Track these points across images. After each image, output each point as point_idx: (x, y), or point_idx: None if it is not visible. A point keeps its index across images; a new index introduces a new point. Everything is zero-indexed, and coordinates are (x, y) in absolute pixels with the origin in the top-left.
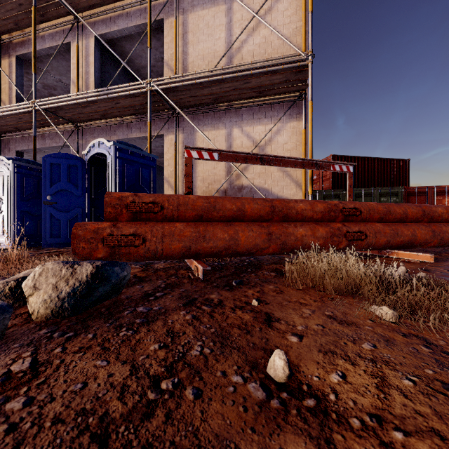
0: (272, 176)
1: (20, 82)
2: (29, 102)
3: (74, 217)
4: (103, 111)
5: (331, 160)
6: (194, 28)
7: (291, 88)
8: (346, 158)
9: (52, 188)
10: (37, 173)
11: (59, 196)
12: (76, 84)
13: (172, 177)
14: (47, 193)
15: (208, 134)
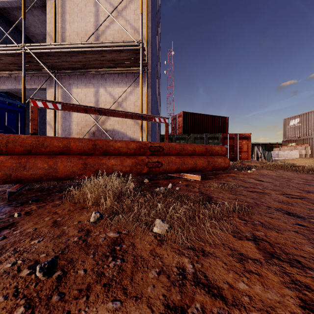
0: (127, 123)
1: None
2: None
3: None
4: None
5: (182, 115)
6: (70, 11)
7: (136, 64)
8: (191, 114)
9: None
10: None
11: None
12: None
13: (53, 121)
14: None
15: (81, 90)
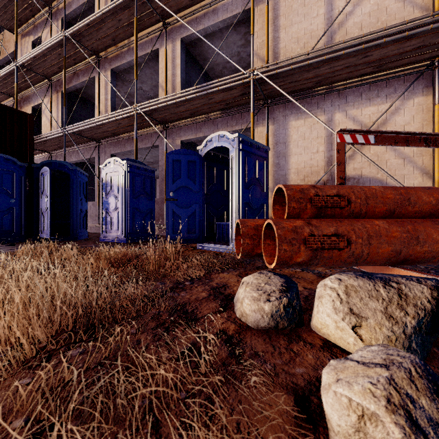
0: (387, 164)
1: (114, 92)
2: (131, 107)
3: (192, 214)
4: (194, 109)
5: None
6: (287, 10)
7: (423, 56)
8: None
9: (174, 184)
10: (143, 172)
11: (179, 192)
12: (165, 87)
13: None
14: (170, 189)
15: (304, 122)
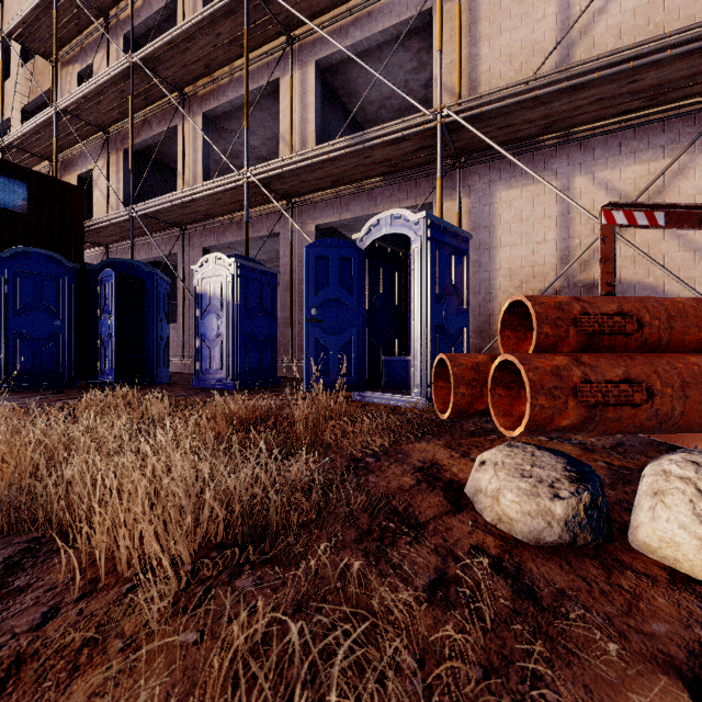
0: (665, 260)
1: (206, 150)
2: (239, 173)
3: (346, 343)
4: (339, 173)
5: None
6: (492, 10)
7: None
8: None
9: (318, 296)
10: (260, 276)
11: (326, 308)
12: (290, 140)
13: None
14: (311, 304)
15: (520, 192)
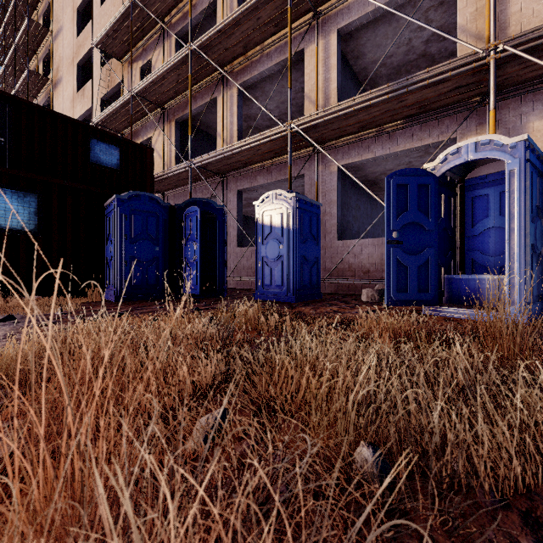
0: None
1: (240, 114)
2: (283, 125)
3: (423, 263)
4: (368, 119)
5: None
6: None
7: None
8: None
9: (399, 220)
10: (309, 208)
11: (405, 231)
12: (316, 97)
13: None
14: (392, 228)
15: None
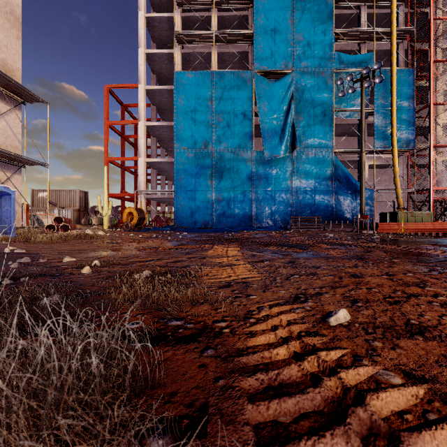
0: None
1: None
2: None
3: None
4: None
5: None
6: None
7: (26, 164)
8: None
9: None
10: None
11: None
12: None
13: None
14: None
15: None
